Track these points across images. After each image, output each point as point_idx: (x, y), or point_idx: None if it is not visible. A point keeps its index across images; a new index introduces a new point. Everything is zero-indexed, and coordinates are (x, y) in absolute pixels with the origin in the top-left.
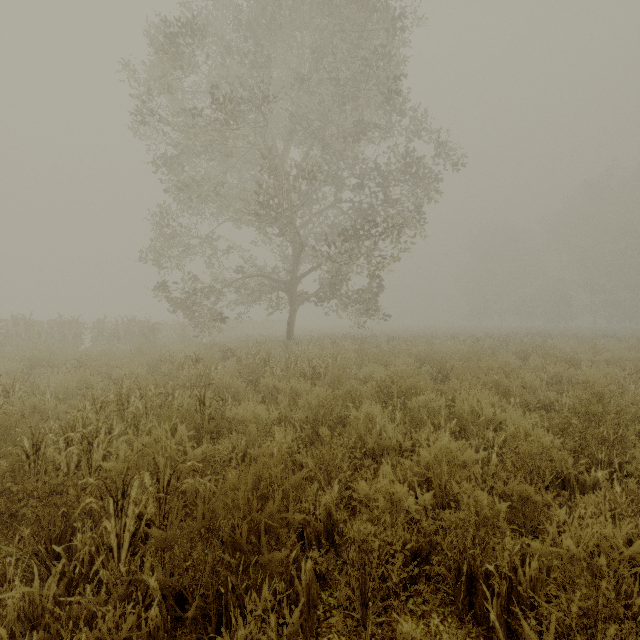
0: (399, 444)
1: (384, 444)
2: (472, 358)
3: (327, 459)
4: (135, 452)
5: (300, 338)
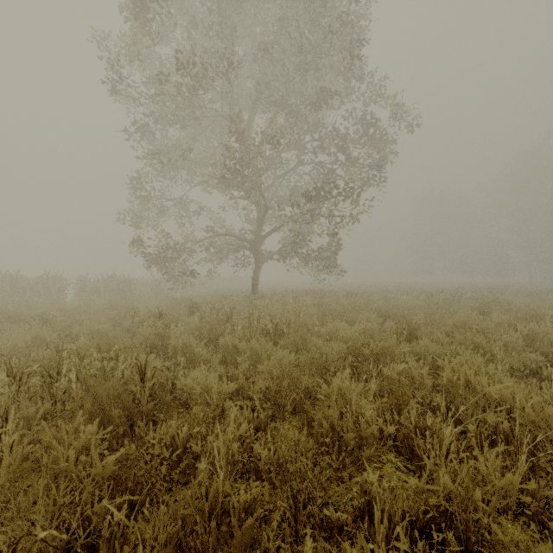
0: (378, 424)
1: (365, 435)
2: (436, 314)
3: (293, 470)
4: (3, 474)
5: (264, 293)
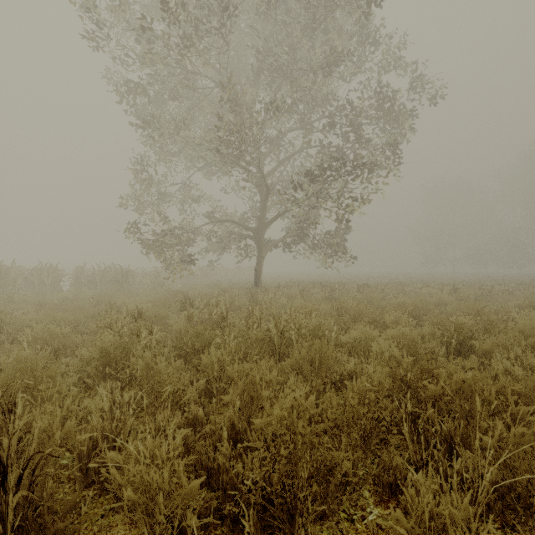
0: None
1: None
2: (490, 316)
3: None
4: None
5: (268, 285)
